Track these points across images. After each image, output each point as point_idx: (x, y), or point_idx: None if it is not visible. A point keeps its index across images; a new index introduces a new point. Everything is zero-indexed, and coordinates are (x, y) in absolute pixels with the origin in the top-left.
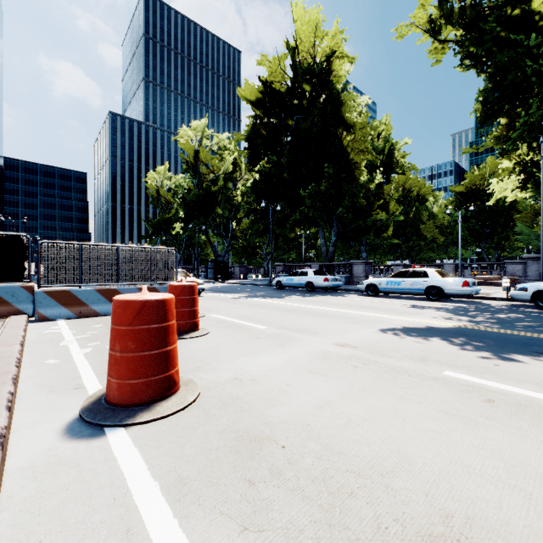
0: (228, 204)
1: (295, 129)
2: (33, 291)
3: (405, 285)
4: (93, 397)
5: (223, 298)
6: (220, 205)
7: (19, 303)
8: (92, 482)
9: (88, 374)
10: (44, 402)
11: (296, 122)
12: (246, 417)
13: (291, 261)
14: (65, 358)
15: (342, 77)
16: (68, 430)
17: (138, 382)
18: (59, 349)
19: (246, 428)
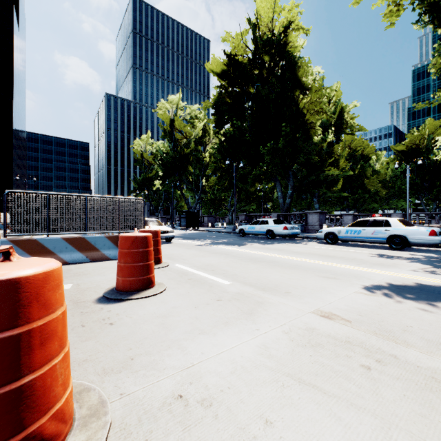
0: (198, 164)
1: (256, 95)
2: None
3: (366, 234)
4: None
5: (190, 245)
6: (191, 165)
7: None
8: None
9: None
10: None
11: (257, 89)
12: None
13: (251, 212)
14: None
15: (298, 48)
16: None
17: None
18: None
19: None
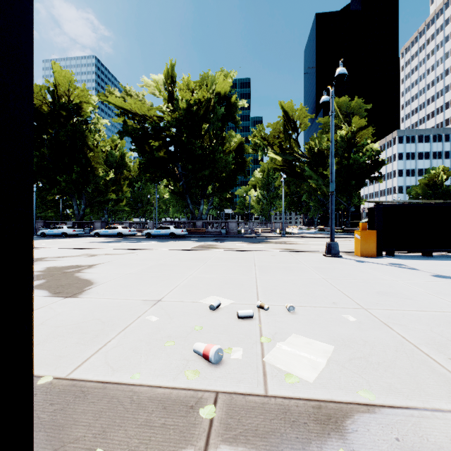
0: None
1: (55, 136)
2: None
3: (110, 232)
4: None
5: None
6: None
7: None
8: None
9: None
10: None
11: (55, 131)
12: None
13: (49, 218)
14: None
15: (89, 113)
16: None
17: None
18: None
19: None
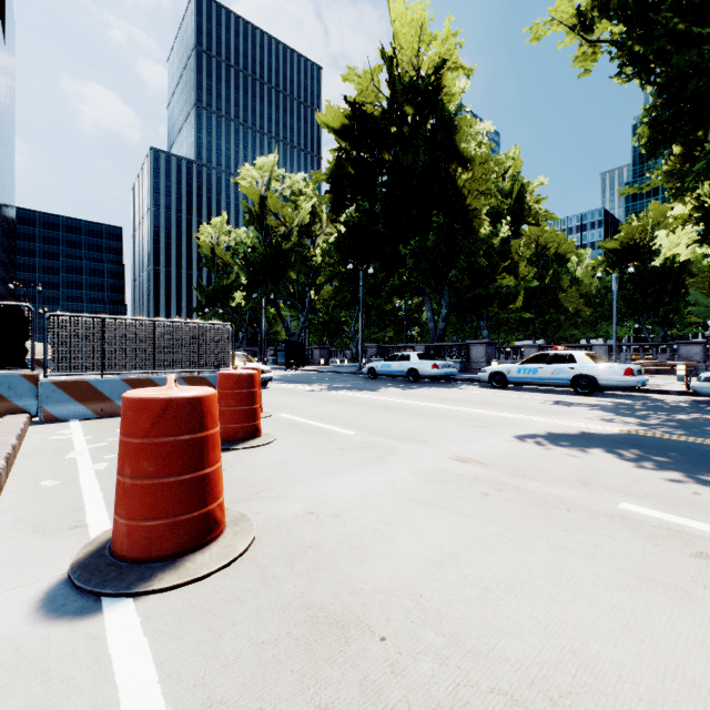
0: (305, 266)
1: (393, 165)
2: (37, 381)
3: (544, 373)
4: (94, 544)
5: (297, 390)
6: (293, 268)
7: (18, 398)
8: (63, 707)
9: (96, 504)
10: (21, 551)
11: (394, 156)
12: (323, 580)
13: (387, 342)
14: (68, 478)
15: (456, 96)
16: (45, 602)
17: (158, 524)
18: (63, 463)
19: (323, 602)
